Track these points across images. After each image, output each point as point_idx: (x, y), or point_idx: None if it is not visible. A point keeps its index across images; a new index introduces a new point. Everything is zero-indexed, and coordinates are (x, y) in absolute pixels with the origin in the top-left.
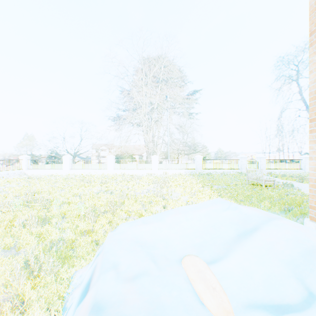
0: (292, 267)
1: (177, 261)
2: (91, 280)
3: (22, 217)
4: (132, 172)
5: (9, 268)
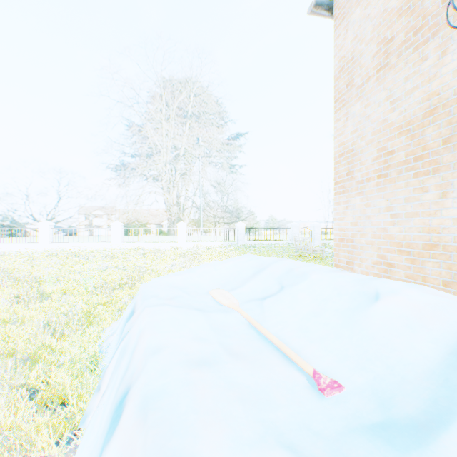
0: (279, 279)
1: (205, 293)
2: (134, 309)
3: (7, 296)
4: (149, 245)
5: (21, 335)
